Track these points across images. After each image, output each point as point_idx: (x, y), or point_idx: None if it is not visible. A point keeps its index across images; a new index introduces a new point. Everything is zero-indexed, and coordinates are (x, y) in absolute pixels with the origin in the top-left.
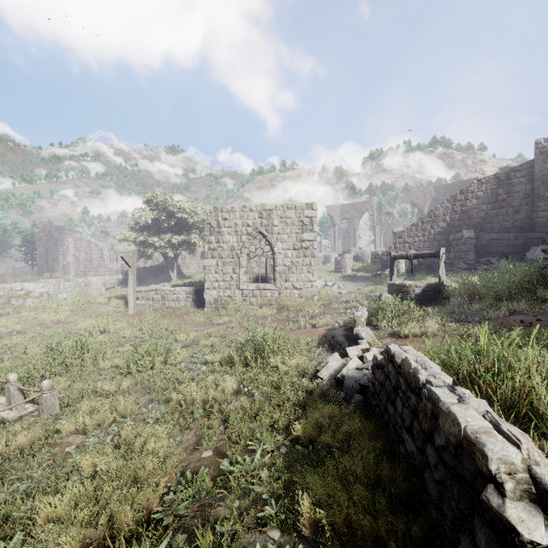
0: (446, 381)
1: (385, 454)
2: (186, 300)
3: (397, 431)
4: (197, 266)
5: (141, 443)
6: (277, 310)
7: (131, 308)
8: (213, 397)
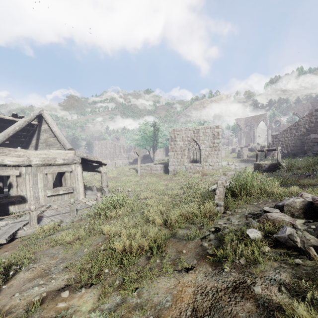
0: (224, 179)
1: None
2: (160, 170)
3: None
4: (162, 155)
5: (161, 199)
6: (201, 175)
7: (139, 173)
8: (177, 193)
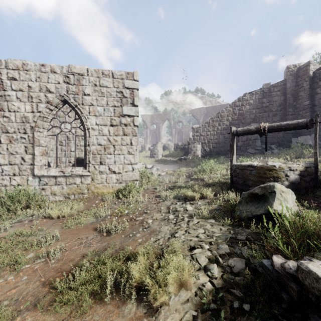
0: None
1: None
2: None
3: None
4: None
5: None
6: (88, 202)
7: None
8: None
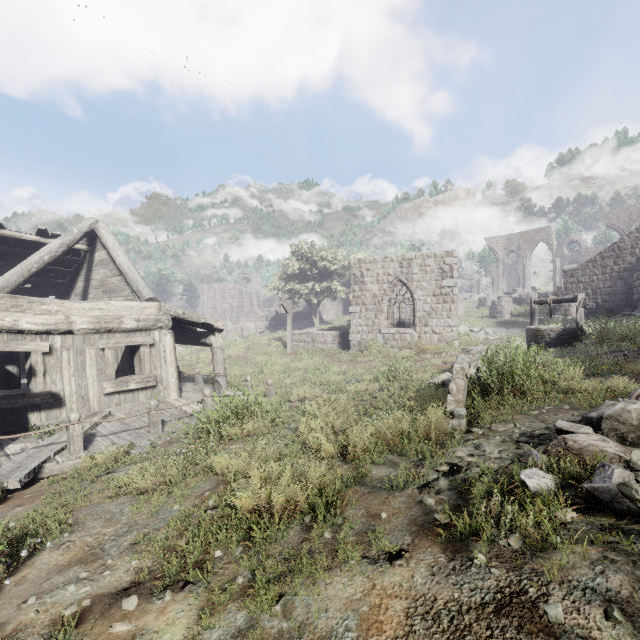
0: (466, 360)
1: None
2: (332, 342)
3: None
4: (336, 312)
5: (334, 401)
6: (417, 353)
7: (289, 348)
8: (366, 390)
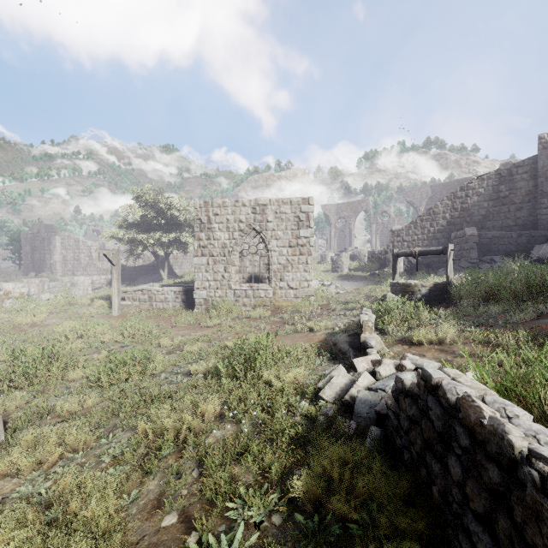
0: None
1: (431, 538)
2: (175, 300)
3: (452, 506)
4: (190, 266)
5: (81, 502)
6: (272, 311)
7: (115, 310)
8: (189, 425)
